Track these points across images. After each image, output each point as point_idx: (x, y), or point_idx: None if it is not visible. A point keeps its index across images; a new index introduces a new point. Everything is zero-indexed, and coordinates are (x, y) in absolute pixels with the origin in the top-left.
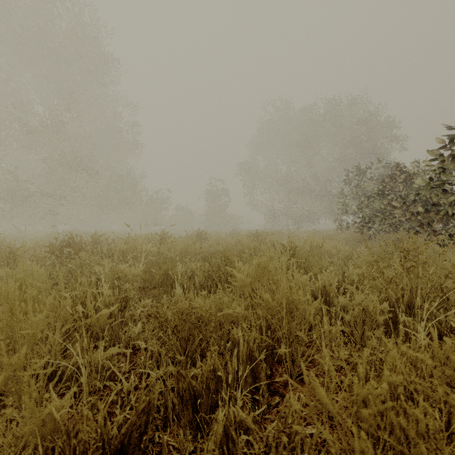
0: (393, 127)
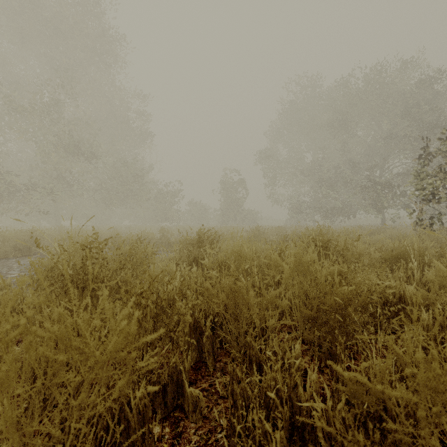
0: None
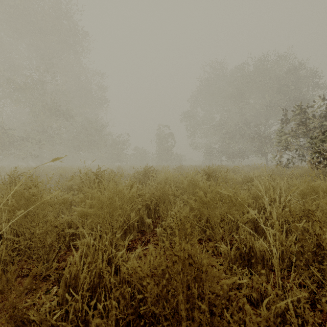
0: (314, 78)
